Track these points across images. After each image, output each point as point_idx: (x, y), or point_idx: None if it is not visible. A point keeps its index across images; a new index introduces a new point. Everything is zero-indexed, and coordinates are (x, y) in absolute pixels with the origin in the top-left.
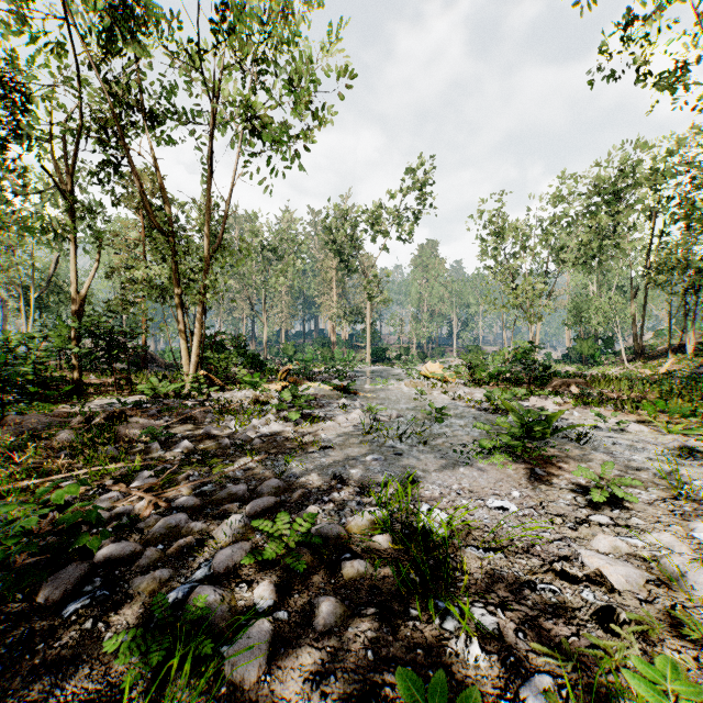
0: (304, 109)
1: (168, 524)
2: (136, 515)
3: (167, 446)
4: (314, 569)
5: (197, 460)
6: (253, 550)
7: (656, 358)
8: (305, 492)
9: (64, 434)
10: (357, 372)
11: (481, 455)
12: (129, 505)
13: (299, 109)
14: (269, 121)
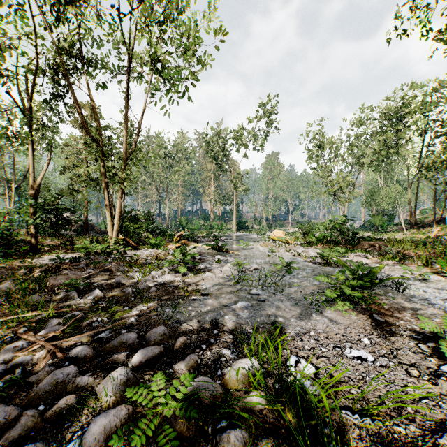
0: (191, 54)
1: (55, 379)
2: (18, 377)
3: (84, 293)
4: (189, 441)
5: (101, 307)
6: (124, 425)
7: (424, 227)
8: (186, 339)
9: (5, 284)
10: (227, 237)
11: (328, 302)
12: (28, 356)
13: (187, 53)
14: (167, 62)
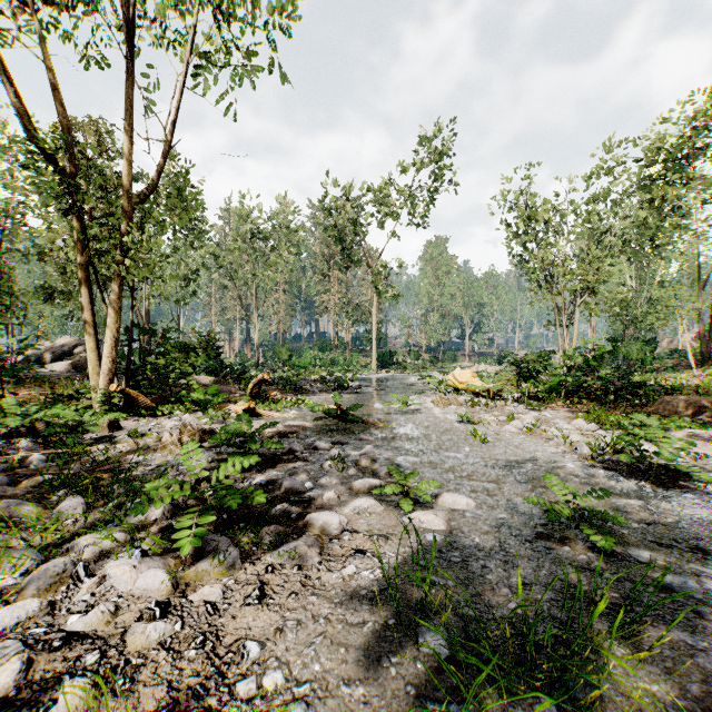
0: None
1: None
2: None
3: None
4: None
5: None
6: None
7: None
8: None
9: None
10: (362, 381)
11: None
12: None
13: None
14: None
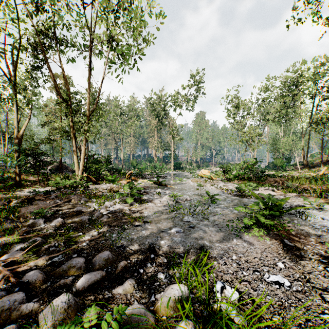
0: (138, 34)
1: (2, 307)
2: None
3: (49, 220)
4: None
5: (60, 233)
6: None
7: (314, 167)
8: (127, 264)
9: None
10: (166, 174)
11: (246, 229)
12: None
13: (135, 33)
14: (119, 40)
